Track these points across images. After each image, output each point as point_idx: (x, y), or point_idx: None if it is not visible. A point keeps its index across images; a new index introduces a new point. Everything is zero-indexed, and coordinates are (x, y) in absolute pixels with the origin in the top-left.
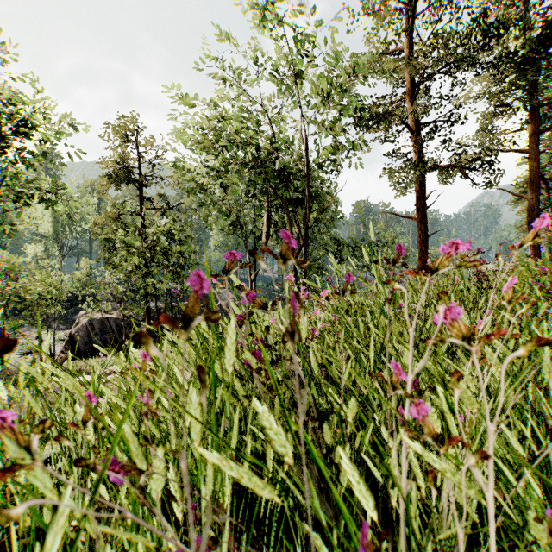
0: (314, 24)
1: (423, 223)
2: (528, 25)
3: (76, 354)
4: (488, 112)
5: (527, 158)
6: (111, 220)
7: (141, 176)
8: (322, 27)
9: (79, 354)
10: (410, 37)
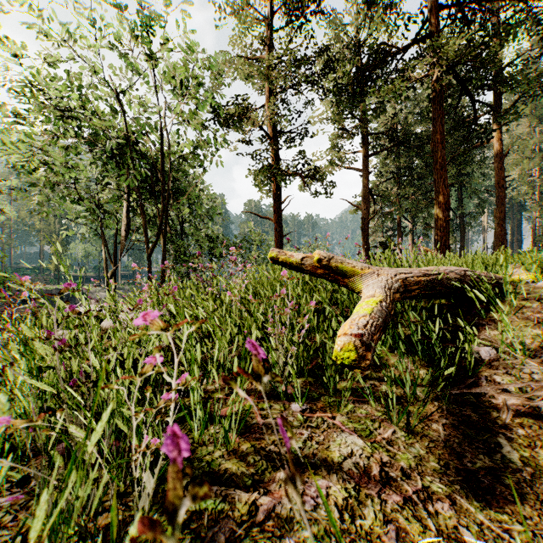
0: (154, 0)
1: (278, 224)
2: (361, 66)
3: None
4: (337, 133)
5: (362, 176)
6: None
7: None
8: (164, 6)
9: None
10: (268, 48)
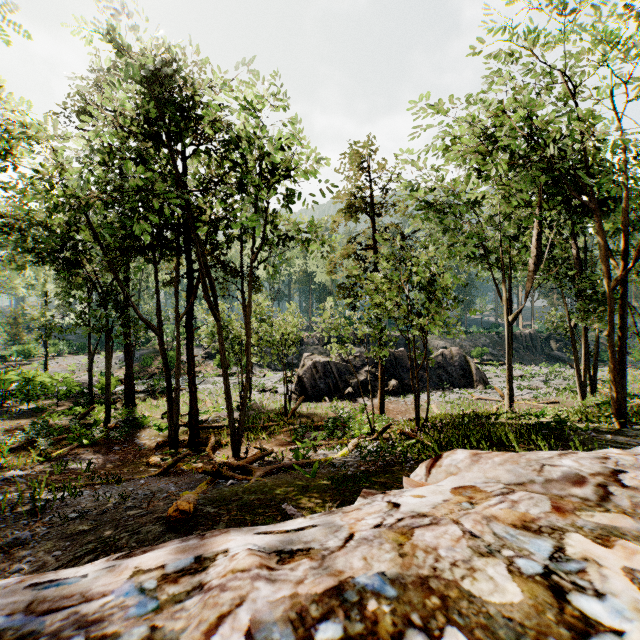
0: None
1: None
2: None
3: (304, 396)
4: None
5: None
6: (345, 257)
7: (372, 205)
8: None
9: (307, 396)
10: None
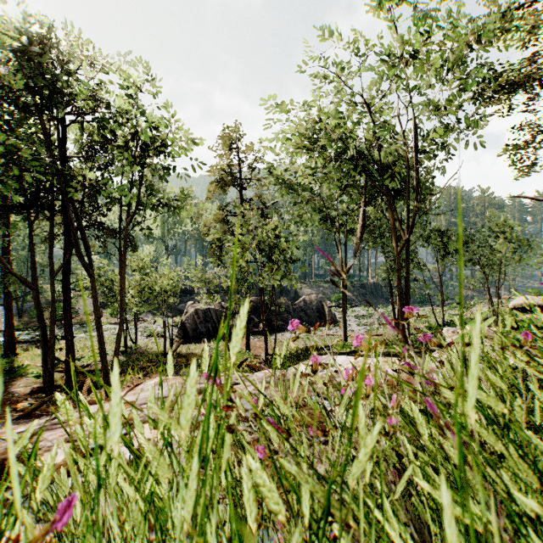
0: None
1: None
2: None
3: (186, 338)
4: None
5: None
6: (217, 221)
7: (240, 180)
8: None
9: (189, 338)
10: None
